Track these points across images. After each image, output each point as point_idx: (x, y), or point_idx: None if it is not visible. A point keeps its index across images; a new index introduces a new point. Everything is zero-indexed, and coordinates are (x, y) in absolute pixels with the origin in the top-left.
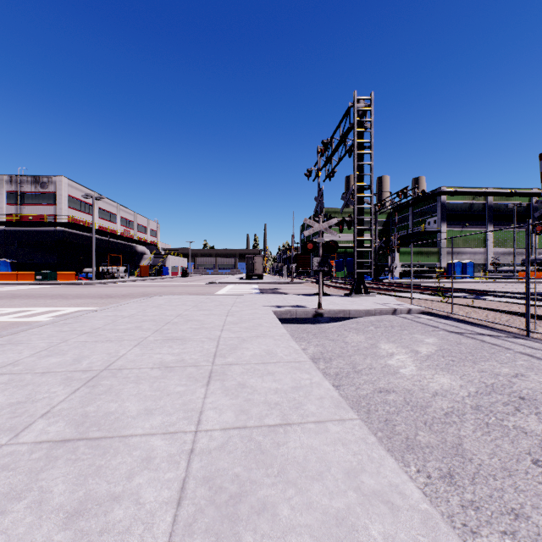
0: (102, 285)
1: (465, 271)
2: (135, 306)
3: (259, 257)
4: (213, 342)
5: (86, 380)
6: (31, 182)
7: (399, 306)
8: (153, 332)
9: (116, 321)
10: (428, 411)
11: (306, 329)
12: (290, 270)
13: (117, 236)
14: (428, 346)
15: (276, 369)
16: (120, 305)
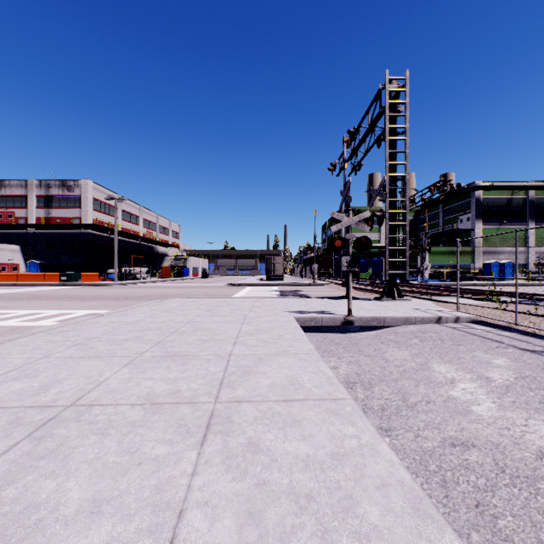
0: (122, 286)
1: (503, 272)
2: (144, 311)
3: (279, 257)
4: (222, 362)
5: (37, 426)
6: (59, 186)
7: (443, 313)
8: (153, 345)
9: (117, 329)
10: (540, 488)
11: (334, 340)
12: (311, 271)
13: (139, 238)
14: (501, 371)
15: (304, 414)
16: (130, 308)
